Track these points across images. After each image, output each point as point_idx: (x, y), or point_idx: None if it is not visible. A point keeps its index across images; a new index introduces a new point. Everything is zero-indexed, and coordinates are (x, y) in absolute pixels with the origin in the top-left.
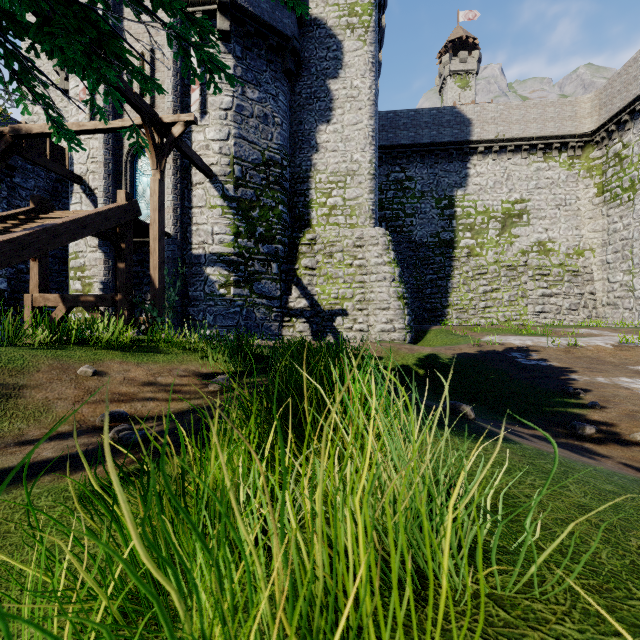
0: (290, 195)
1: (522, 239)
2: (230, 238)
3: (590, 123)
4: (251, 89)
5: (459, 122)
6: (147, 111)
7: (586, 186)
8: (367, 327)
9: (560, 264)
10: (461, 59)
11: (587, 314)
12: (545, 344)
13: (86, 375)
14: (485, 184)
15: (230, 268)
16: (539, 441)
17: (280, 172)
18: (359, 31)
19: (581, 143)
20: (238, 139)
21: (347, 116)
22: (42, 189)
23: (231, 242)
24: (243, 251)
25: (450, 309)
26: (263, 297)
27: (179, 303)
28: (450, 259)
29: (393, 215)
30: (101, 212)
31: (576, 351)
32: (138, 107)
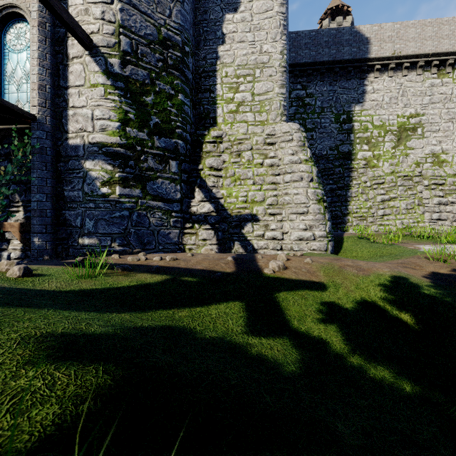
0: (194, 90)
1: (417, 151)
2: (115, 125)
3: None
4: None
5: (358, 41)
6: None
7: None
8: (281, 234)
9: (454, 174)
10: (338, 23)
11: None
12: None
13: None
14: (381, 100)
15: (115, 162)
16: None
17: (180, 56)
18: None
19: None
20: (126, 5)
21: (256, 3)
22: None
23: (116, 130)
24: (133, 142)
25: (350, 217)
26: (159, 199)
27: (48, 205)
28: (349, 170)
29: None
30: None
31: None
32: None
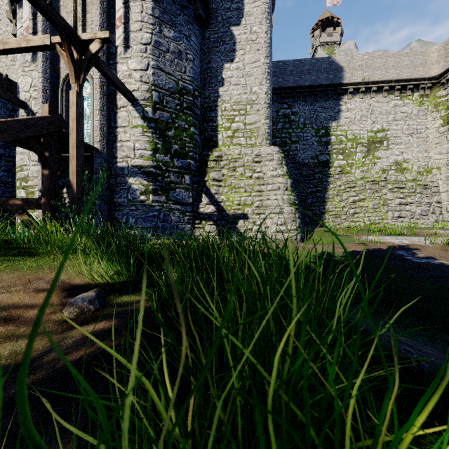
0: (201, 121)
1: (383, 160)
2: (149, 153)
3: (437, 68)
4: (167, 29)
5: (333, 69)
6: (64, 26)
7: (433, 118)
8: (264, 228)
9: (413, 179)
10: (328, 33)
11: (435, 218)
12: (422, 243)
13: None
14: (354, 117)
15: (149, 178)
16: None
17: (192, 100)
18: None
19: (430, 84)
20: (156, 70)
21: (247, 56)
22: None
23: (150, 156)
24: (160, 164)
25: (327, 215)
26: (178, 203)
27: (105, 208)
28: (326, 176)
29: (282, 142)
30: (20, 120)
31: None
32: (53, 19)
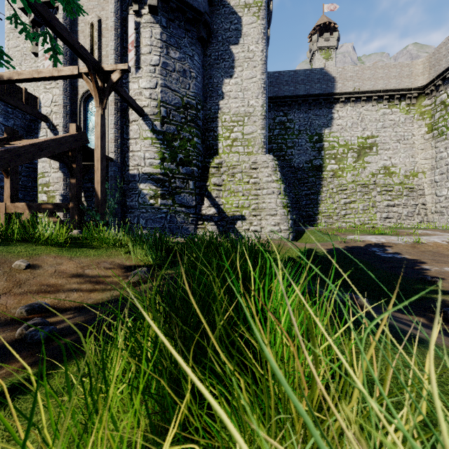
0: (203, 131)
1: (372, 165)
2: (158, 162)
3: (422, 80)
4: (173, 51)
5: (326, 79)
6: (91, 61)
7: (419, 126)
8: (260, 228)
9: (400, 183)
10: (325, 38)
11: (420, 219)
12: (395, 241)
13: (20, 268)
14: (345, 125)
15: (158, 184)
16: (427, 330)
17: (195, 113)
18: (254, 9)
19: (415, 94)
20: (164, 88)
21: (245, 72)
22: (19, 127)
23: (158, 165)
24: (167, 172)
25: (320, 216)
26: (182, 206)
27: (119, 210)
28: (320, 179)
29: (278, 147)
30: (56, 139)
31: (420, 246)
32: (84, 57)
